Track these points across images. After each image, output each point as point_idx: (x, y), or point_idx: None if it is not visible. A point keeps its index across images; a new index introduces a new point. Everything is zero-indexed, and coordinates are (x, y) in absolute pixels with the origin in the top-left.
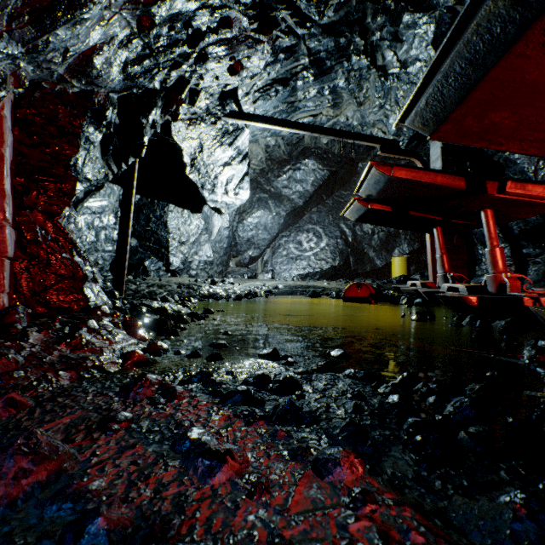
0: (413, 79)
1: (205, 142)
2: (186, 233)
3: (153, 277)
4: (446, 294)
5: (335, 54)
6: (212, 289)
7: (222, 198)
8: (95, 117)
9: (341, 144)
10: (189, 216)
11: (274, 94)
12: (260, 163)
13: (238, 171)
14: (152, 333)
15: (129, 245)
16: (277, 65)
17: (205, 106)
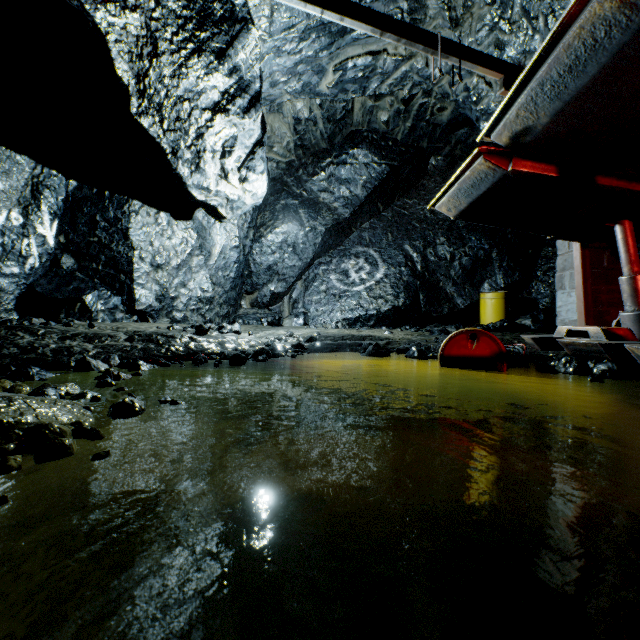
0: None
1: (160, 29)
2: (165, 251)
3: (103, 321)
4: None
5: None
6: (194, 342)
7: (218, 186)
8: None
9: (409, 122)
10: (169, 224)
11: None
12: (286, 153)
13: (242, 132)
14: None
15: None
16: None
17: None
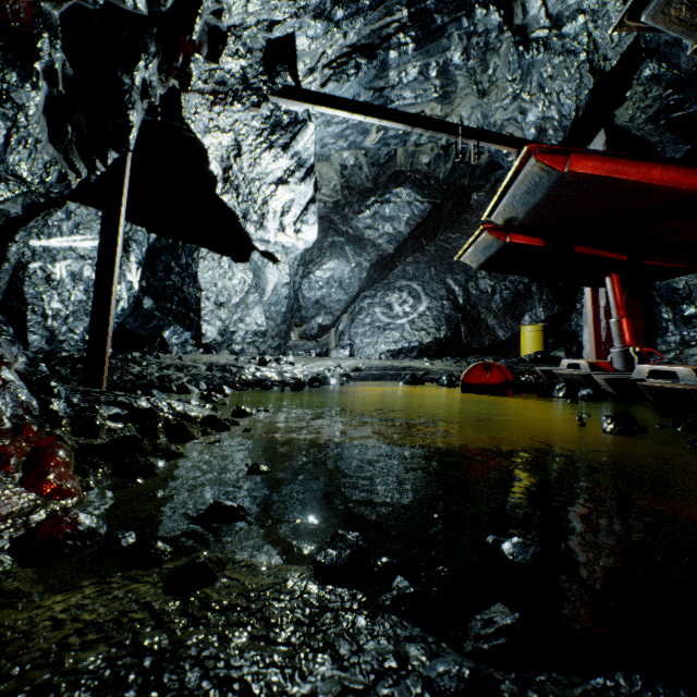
0: (570, 45)
1: (244, 139)
2: (226, 291)
3: (177, 354)
4: (659, 383)
5: (449, 2)
6: (260, 372)
7: (276, 237)
8: (14, 50)
9: (449, 164)
10: (230, 266)
11: (354, 71)
12: (333, 194)
13: (298, 195)
14: (102, 469)
15: (114, 301)
16: (358, 18)
17: (240, 70)
